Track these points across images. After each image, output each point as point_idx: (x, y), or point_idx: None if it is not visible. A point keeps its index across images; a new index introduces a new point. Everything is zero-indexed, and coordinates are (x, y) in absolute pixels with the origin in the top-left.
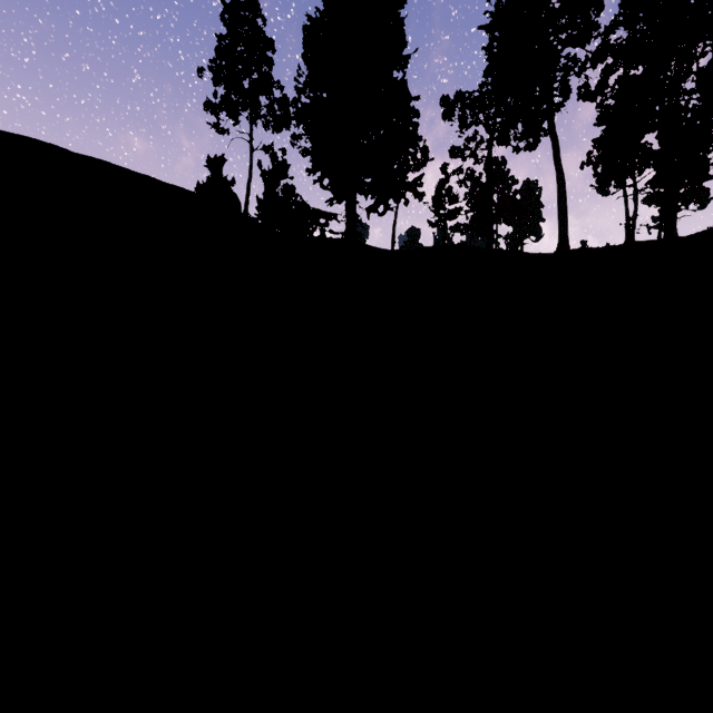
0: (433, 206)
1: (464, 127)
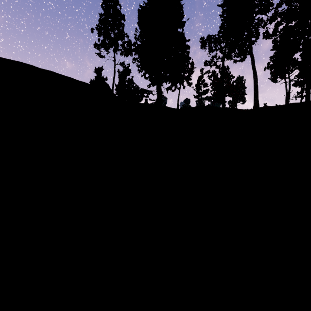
0: (196, 88)
1: (210, 51)
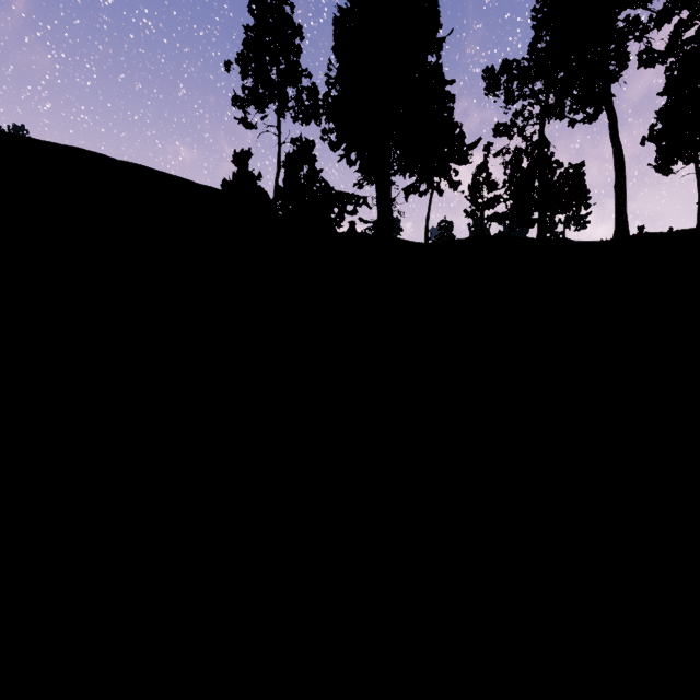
0: (470, 195)
1: (510, 101)
